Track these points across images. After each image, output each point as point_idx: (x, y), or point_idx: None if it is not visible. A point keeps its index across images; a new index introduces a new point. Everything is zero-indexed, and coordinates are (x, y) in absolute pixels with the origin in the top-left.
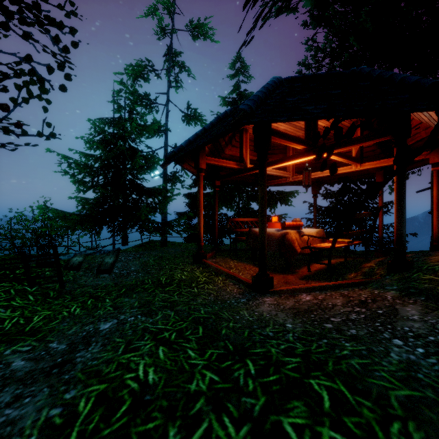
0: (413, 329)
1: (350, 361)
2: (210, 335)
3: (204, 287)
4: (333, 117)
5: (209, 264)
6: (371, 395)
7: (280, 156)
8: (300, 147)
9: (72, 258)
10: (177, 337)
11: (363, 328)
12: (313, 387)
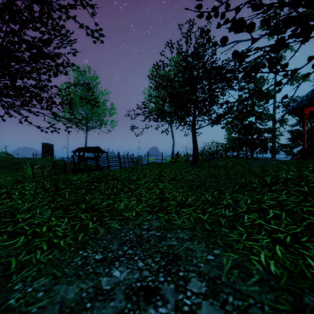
0: None
1: None
2: None
3: None
4: None
5: (310, 159)
6: None
7: None
8: None
9: None
10: None
11: None
12: None
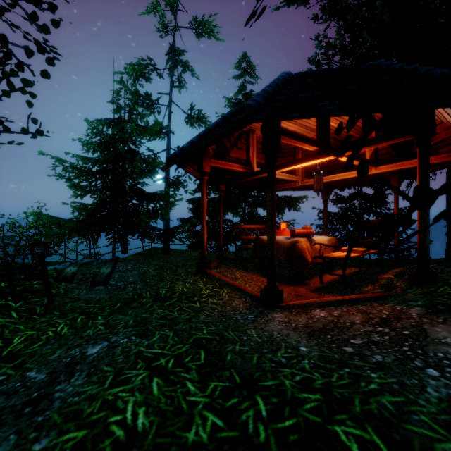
0: (448, 356)
1: (381, 398)
2: (214, 361)
3: (208, 301)
4: (350, 114)
5: (213, 275)
6: (413, 450)
7: (289, 159)
8: (312, 149)
9: (65, 269)
10: (175, 364)
11: (389, 353)
12: (340, 437)
